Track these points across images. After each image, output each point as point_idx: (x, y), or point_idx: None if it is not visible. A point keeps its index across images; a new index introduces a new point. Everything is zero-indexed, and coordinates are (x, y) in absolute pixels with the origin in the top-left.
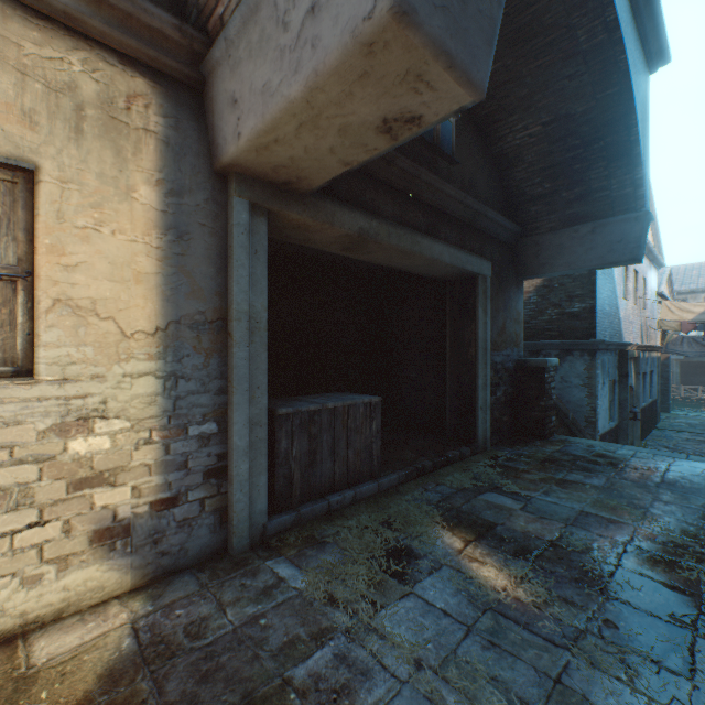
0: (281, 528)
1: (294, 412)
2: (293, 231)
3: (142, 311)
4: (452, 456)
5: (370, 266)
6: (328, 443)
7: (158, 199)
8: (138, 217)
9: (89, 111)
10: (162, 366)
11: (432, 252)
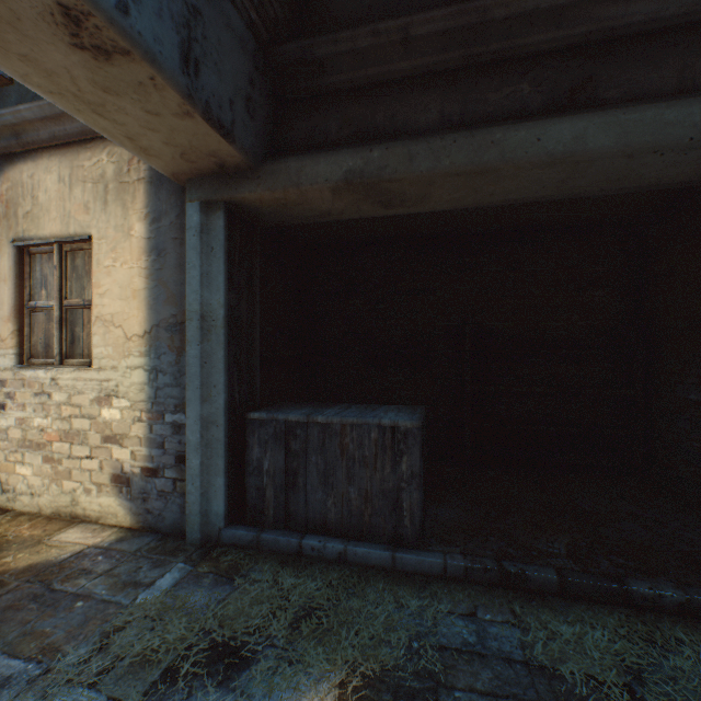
0: (237, 541)
1: (269, 419)
2: (294, 210)
3: (137, 319)
4: (644, 592)
5: (568, 205)
6: (319, 467)
7: (146, 230)
8: (135, 249)
9: (111, 186)
10: (149, 361)
11: (546, 146)
